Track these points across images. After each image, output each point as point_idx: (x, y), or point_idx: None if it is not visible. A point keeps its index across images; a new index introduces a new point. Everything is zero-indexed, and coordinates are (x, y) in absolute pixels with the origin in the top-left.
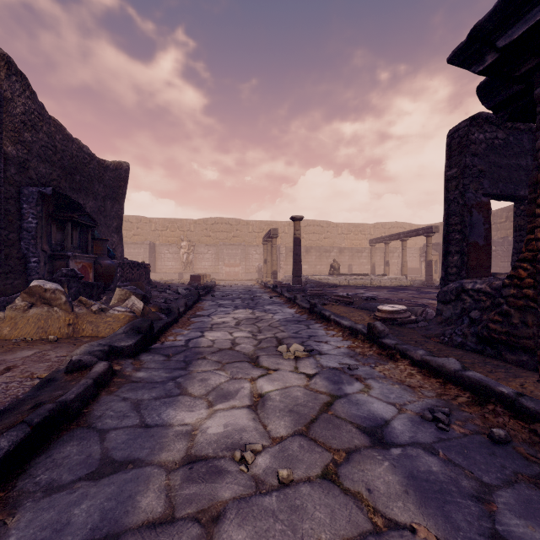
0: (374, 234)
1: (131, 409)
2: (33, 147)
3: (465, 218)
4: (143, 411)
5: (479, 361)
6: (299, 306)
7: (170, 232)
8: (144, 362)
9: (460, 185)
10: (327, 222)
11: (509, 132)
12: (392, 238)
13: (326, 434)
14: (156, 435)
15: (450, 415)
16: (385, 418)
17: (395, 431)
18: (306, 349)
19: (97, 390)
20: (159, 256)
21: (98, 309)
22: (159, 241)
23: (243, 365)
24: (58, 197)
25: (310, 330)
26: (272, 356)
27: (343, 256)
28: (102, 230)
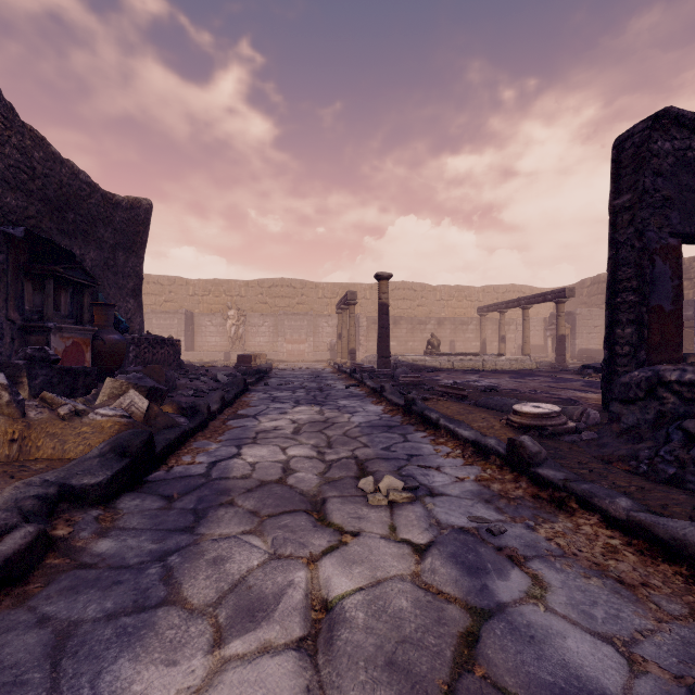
0: (483, 300)
1: (42, 656)
2: None
3: (644, 270)
4: (66, 661)
5: None
6: (389, 402)
7: (213, 297)
8: (122, 514)
9: (636, 219)
10: (422, 284)
11: None
12: (510, 305)
13: None
14: None
15: None
16: None
17: None
18: (407, 486)
19: None
20: (199, 329)
21: (69, 412)
22: (198, 310)
23: (297, 522)
24: (35, 241)
25: (409, 444)
26: (348, 500)
27: (443, 329)
28: (111, 293)
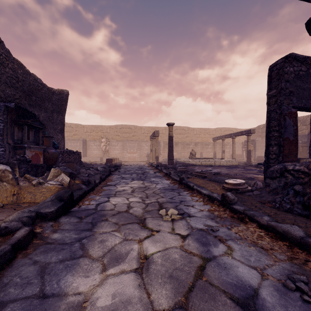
0: (215, 134)
1: (36, 274)
2: (1, 77)
3: (281, 122)
4: (46, 276)
5: (310, 225)
6: (173, 179)
7: (95, 133)
8: (62, 224)
9: (278, 100)
10: (188, 127)
11: (309, 67)
12: (227, 136)
13: (204, 307)
14: (48, 310)
15: (308, 283)
16: (252, 286)
17: (266, 304)
18: (179, 213)
19: (14, 254)
20: (89, 147)
21: (36, 183)
22: (88, 138)
23: (134, 227)
24: (19, 109)
25: (181, 196)
26: (155, 218)
27: (197, 147)
28: (51, 131)
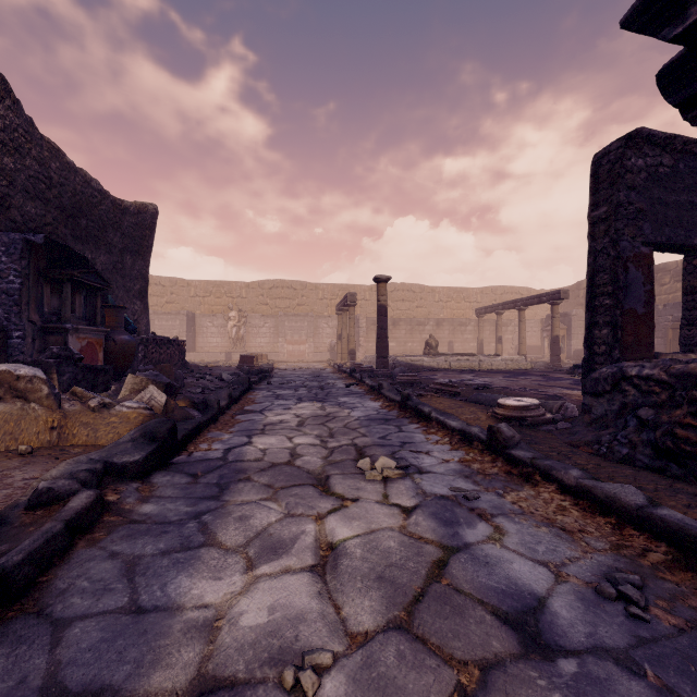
0: (481, 301)
1: (119, 575)
2: (16, 177)
3: (618, 276)
4: (138, 578)
5: (664, 487)
6: (386, 398)
7: (214, 299)
8: (157, 486)
9: (611, 229)
10: (421, 286)
11: (678, 157)
12: (507, 306)
13: (442, 626)
14: (151, 631)
15: (642, 587)
16: (536, 594)
17: (558, 621)
18: (399, 465)
19: (71, 539)
20: (201, 330)
21: (98, 404)
22: (200, 311)
23: (305, 492)
24: (53, 247)
25: (404, 433)
26: (349, 476)
27: (442, 330)
28: (119, 295)
